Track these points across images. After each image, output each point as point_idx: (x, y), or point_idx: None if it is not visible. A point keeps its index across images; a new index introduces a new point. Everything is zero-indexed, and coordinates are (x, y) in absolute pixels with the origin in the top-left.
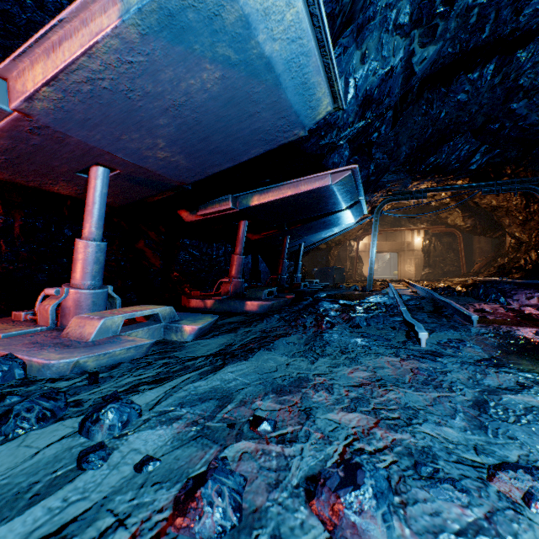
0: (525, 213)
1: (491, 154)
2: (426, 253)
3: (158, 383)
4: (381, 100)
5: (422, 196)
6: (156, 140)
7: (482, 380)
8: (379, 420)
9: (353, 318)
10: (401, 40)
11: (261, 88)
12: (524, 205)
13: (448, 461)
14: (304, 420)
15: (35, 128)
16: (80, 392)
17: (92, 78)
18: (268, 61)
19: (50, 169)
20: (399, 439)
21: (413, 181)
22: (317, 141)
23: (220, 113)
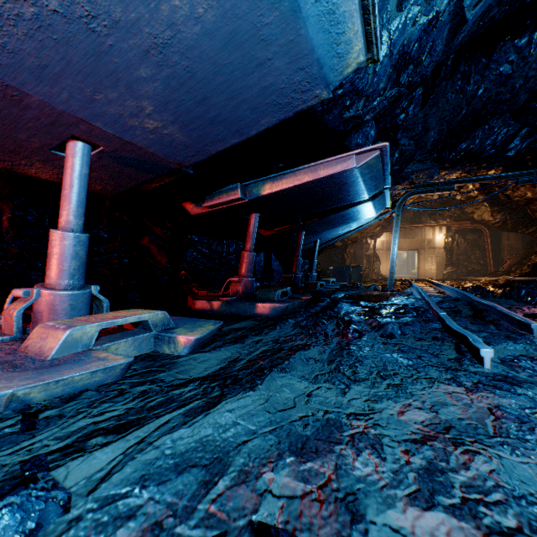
0: None
1: (532, 138)
2: (449, 251)
3: (120, 433)
4: (420, 60)
5: (449, 188)
6: (140, 102)
7: None
8: (487, 536)
9: (384, 326)
10: None
11: (273, 16)
12: None
13: None
14: (348, 529)
15: None
16: None
17: None
18: None
19: (17, 145)
20: None
21: (441, 171)
22: (341, 113)
23: (219, 59)
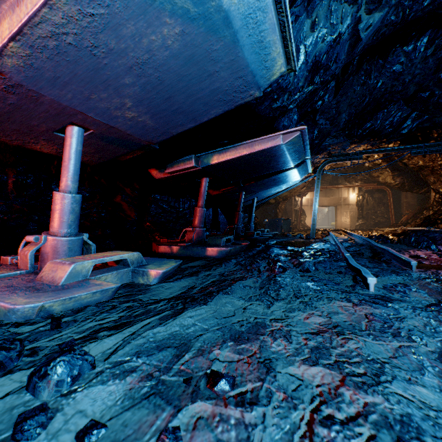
0: None
1: (421, 120)
2: (360, 207)
3: (118, 329)
4: (328, 66)
5: (358, 157)
6: (123, 99)
7: (439, 327)
8: (344, 377)
9: (302, 263)
10: (349, 8)
11: (219, 45)
12: None
13: (436, 438)
14: (264, 375)
15: (9, 86)
16: (40, 337)
17: (56, 33)
18: (226, 14)
19: (30, 129)
20: (372, 403)
21: (351, 144)
22: (270, 104)
23: (181, 72)
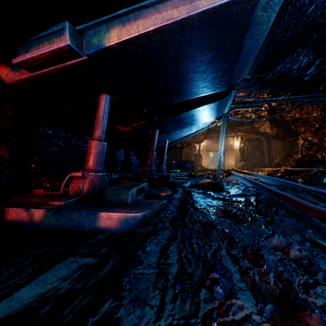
0: (322, 122)
1: (322, 67)
2: (242, 152)
3: None
4: None
5: (259, 105)
6: None
7: None
8: None
9: None
10: None
11: None
12: (322, 116)
13: None
14: None
15: None
16: None
17: None
18: None
19: None
20: None
21: (260, 88)
22: None
23: None
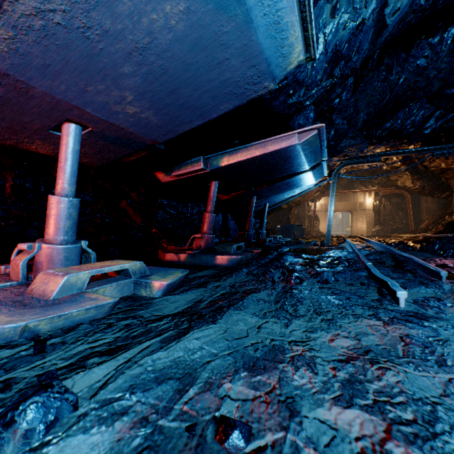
0: None
1: (445, 118)
2: (377, 212)
3: (111, 354)
4: (349, 57)
5: (376, 160)
6: (123, 92)
7: None
8: (390, 425)
9: (320, 273)
10: None
11: (230, 26)
12: None
13: None
14: (287, 421)
15: None
16: (19, 365)
17: (41, 10)
18: None
19: (22, 126)
20: None
21: (370, 145)
22: (285, 100)
23: (187, 59)
